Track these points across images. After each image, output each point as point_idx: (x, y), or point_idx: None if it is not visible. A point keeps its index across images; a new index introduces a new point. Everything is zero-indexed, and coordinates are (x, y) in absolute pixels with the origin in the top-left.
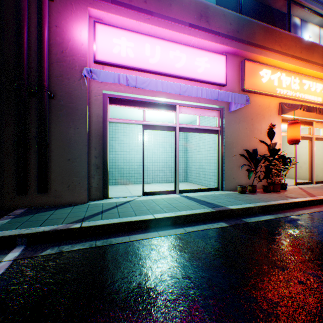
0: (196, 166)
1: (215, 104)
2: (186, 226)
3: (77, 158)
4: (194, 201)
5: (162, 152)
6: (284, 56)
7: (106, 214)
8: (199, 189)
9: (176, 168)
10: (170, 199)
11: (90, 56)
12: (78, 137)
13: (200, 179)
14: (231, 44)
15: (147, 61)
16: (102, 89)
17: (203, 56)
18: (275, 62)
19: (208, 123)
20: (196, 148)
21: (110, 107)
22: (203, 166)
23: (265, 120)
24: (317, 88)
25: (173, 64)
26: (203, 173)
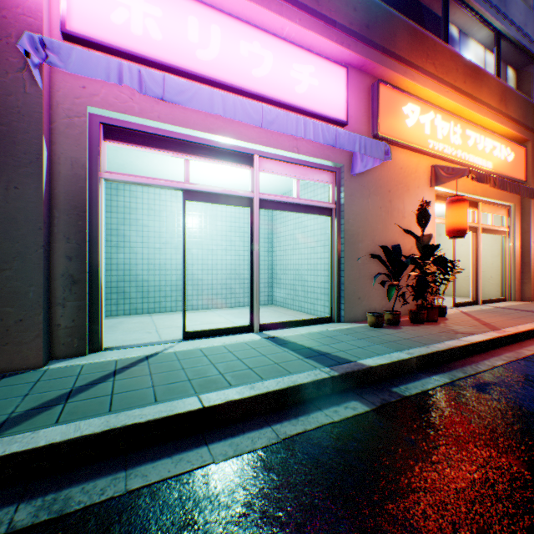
0: (289, 276)
1: (328, 158)
2: (278, 421)
3: (15, 260)
4: (290, 349)
5: (226, 250)
6: (441, 84)
7: (78, 402)
8: (297, 320)
9: (254, 282)
10: (241, 346)
11: (54, 23)
12: (17, 208)
13: (297, 301)
14: (356, 48)
15: (191, 53)
16: (86, 103)
17: (305, 63)
18: (427, 94)
19: (313, 196)
20: (290, 242)
21: (115, 153)
22: (302, 276)
23: (410, 194)
24: (486, 146)
25: (247, 69)
26: (303, 290)
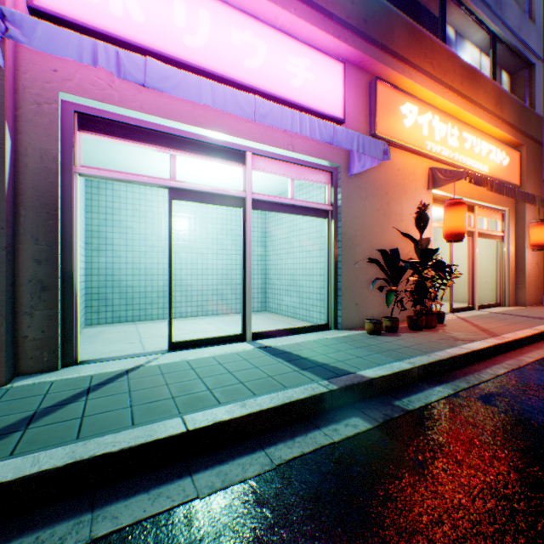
0: (284, 281)
1: (324, 157)
2: (272, 443)
3: None
4: (285, 360)
5: (217, 254)
6: (439, 85)
7: (41, 427)
8: (292, 328)
9: (247, 287)
10: (232, 357)
11: None
12: None
13: (292, 307)
14: (354, 43)
15: (178, 38)
16: (58, 88)
17: (301, 55)
18: (425, 94)
19: (308, 198)
20: (285, 246)
21: (94, 148)
22: (297, 281)
23: (407, 197)
24: (482, 149)
25: (239, 59)
26: (298, 296)
